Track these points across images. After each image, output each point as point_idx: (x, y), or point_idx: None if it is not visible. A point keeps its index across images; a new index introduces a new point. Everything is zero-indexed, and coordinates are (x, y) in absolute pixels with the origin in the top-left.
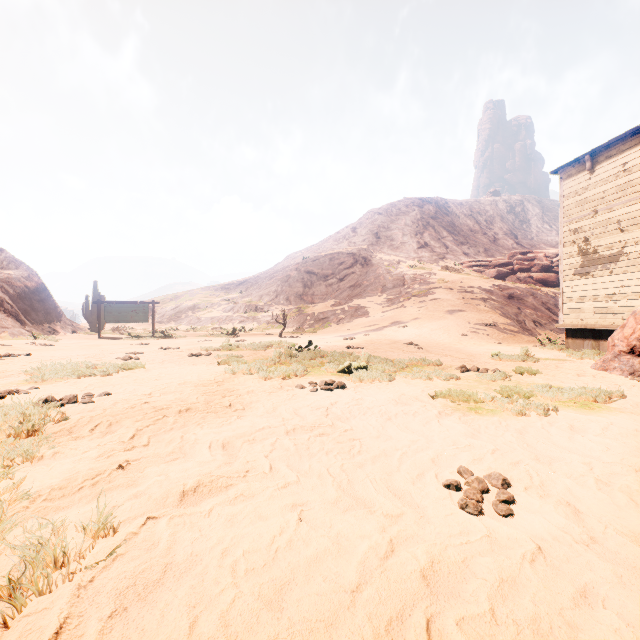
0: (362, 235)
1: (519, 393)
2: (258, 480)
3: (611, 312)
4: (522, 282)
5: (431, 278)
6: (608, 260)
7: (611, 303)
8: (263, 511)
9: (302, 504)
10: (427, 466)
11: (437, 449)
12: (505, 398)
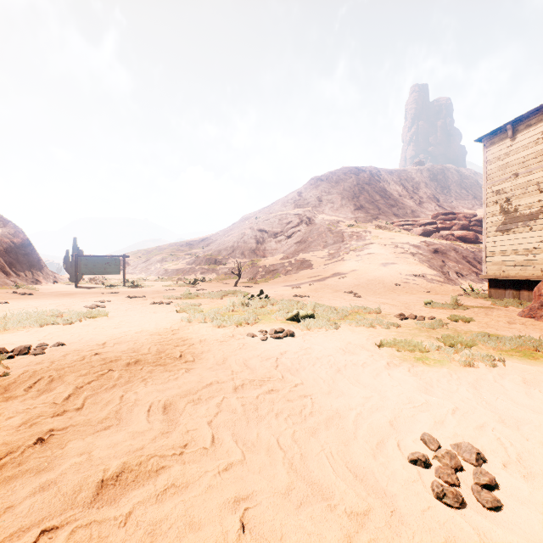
0: (307, 199)
1: (461, 342)
2: (196, 459)
3: (531, 264)
4: (445, 239)
5: (366, 235)
6: (528, 218)
7: (531, 256)
8: (196, 514)
9: (246, 496)
10: (386, 431)
11: (394, 409)
12: (449, 347)
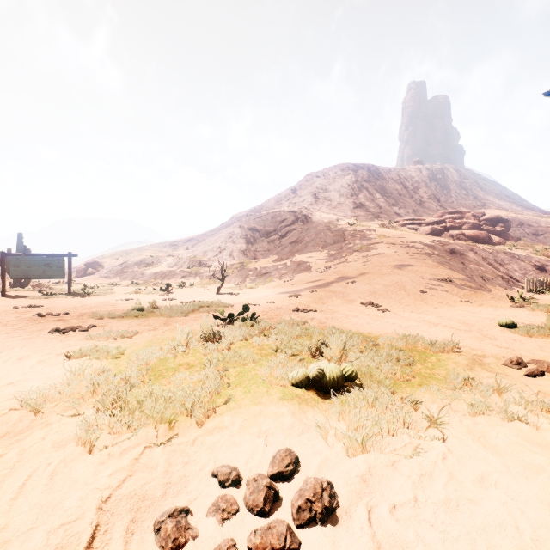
0: (302, 196)
1: None
2: None
3: None
4: (455, 239)
5: (371, 234)
6: None
7: None
8: None
9: None
10: None
11: None
12: None
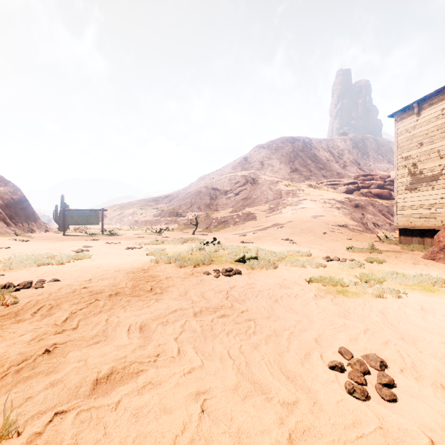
0: (251, 163)
1: (374, 278)
2: (167, 364)
3: (433, 217)
4: (364, 196)
5: (300, 193)
6: (431, 179)
7: (433, 210)
8: (168, 402)
9: (205, 391)
10: (312, 346)
11: (318, 329)
12: (364, 283)
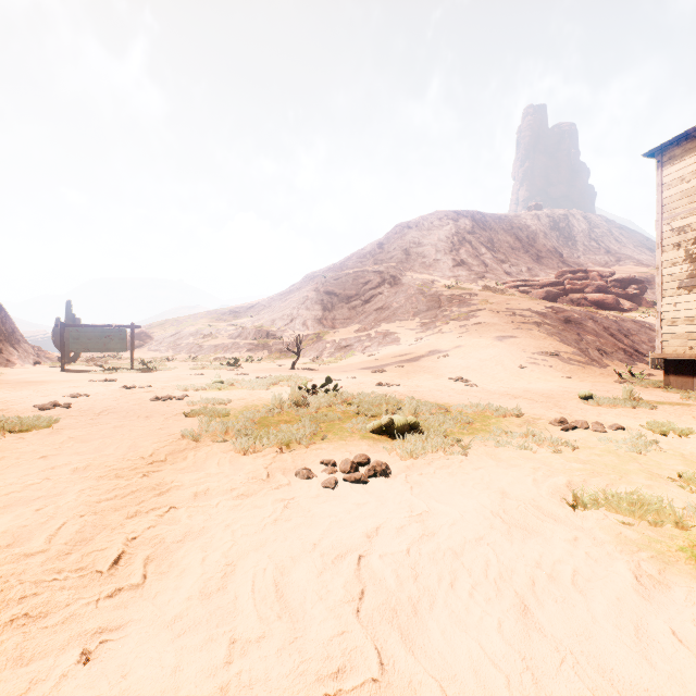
0: (390, 251)
1: None
2: None
3: None
4: (575, 304)
5: (472, 299)
6: None
7: None
8: None
9: None
10: None
11: None
12: None
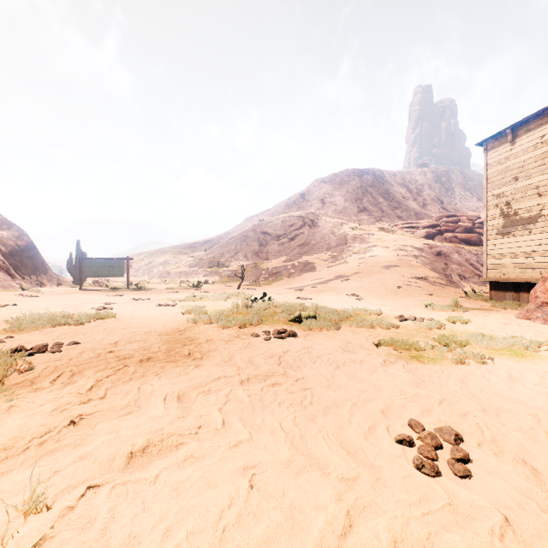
0: (310, 201)
1: (456, 341)
2: (210, 437)
3: (530, 267)
4: (448, 241)
5: (369, 238)
6: (527, 221)
7: (530, 259)
8: (212, 477)
9: (254, 466)
10: (377, 418)
11: (386, 400)
12: (444, 346)
